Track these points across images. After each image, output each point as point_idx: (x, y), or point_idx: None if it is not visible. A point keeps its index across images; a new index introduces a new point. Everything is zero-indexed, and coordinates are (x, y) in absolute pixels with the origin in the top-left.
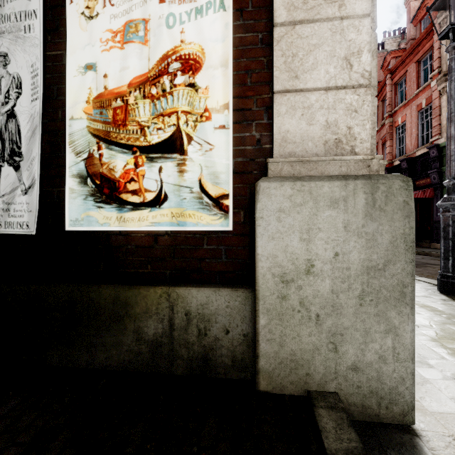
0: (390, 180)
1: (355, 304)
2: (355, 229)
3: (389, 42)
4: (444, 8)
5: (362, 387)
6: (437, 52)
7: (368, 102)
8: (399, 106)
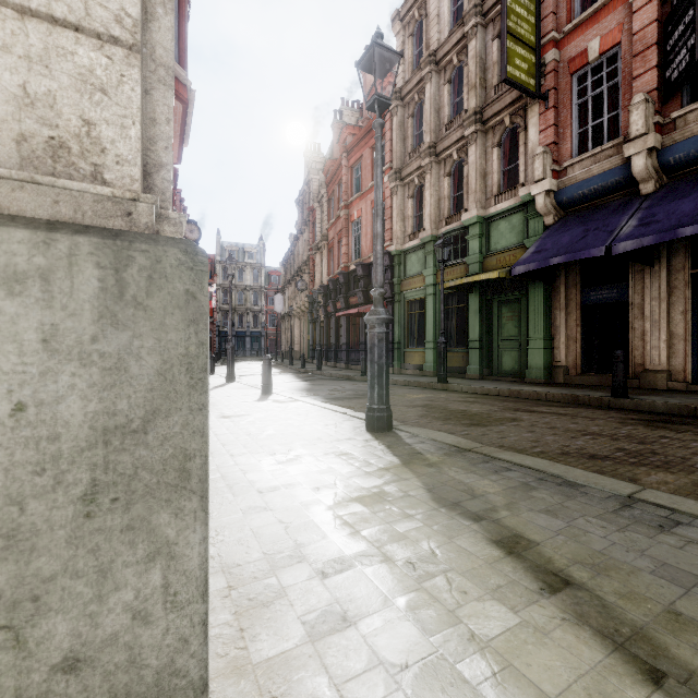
0: (160, 246)
1: (73, 518)
2: (75, 347)
3: (348, 113)
4: (373, 73)
5: (91, 697)
6: (389, 143)
7: (134, 81)
8: (355, 197)
